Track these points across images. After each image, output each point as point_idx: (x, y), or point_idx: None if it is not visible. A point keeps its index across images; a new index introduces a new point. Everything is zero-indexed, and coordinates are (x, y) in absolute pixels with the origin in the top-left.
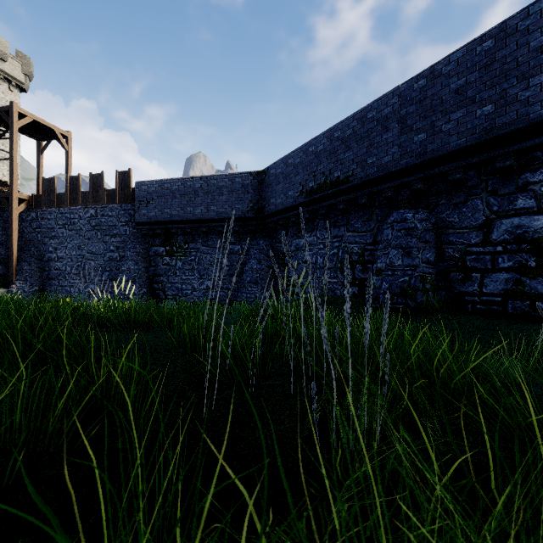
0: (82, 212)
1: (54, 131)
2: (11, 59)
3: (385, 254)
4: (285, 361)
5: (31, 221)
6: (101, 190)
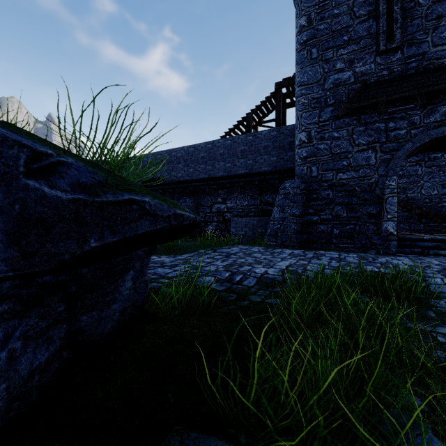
0: None
1: None
2: None
3: None
4: None
5: None
6: None
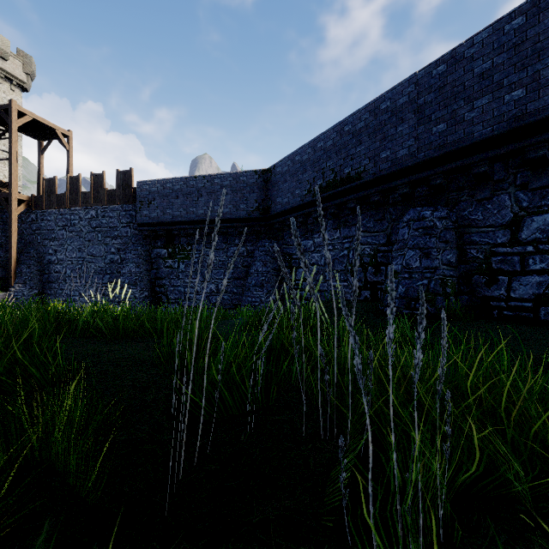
0: (83, 213)
1: (55, 131)
2: (12, 58)
3: (401, 255)
4: (294, 384)
5: (31, 222)
6: (102, 190)
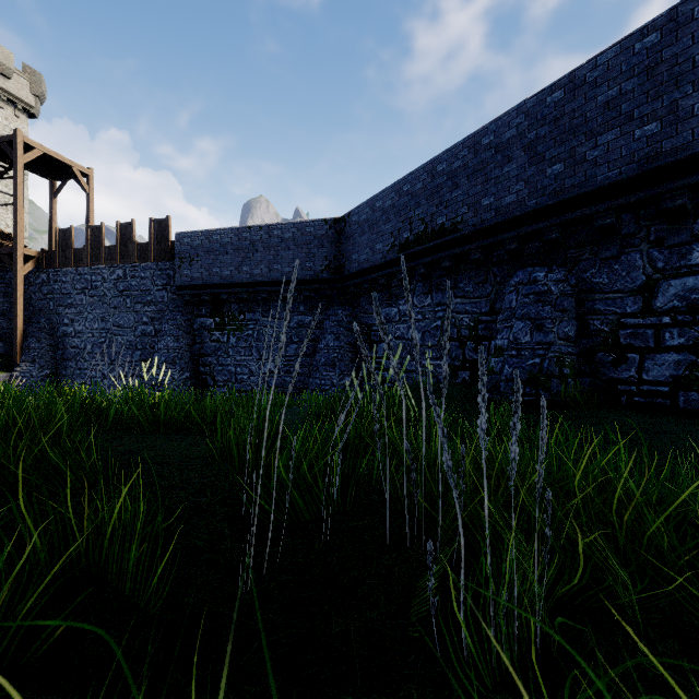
0: (107, 273)
1: (71, 168)
2: (17, 76)
3: (507, 327)
4: (375, 485)
5: (41, 284)
6: (131, 244)
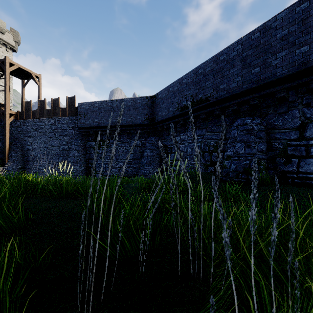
0: (47, 121)
1: (31, 74)
2: (7, 33)
3: (233, 146)
4: (170, 231)
5: (17, 126)
6: (57, 108)
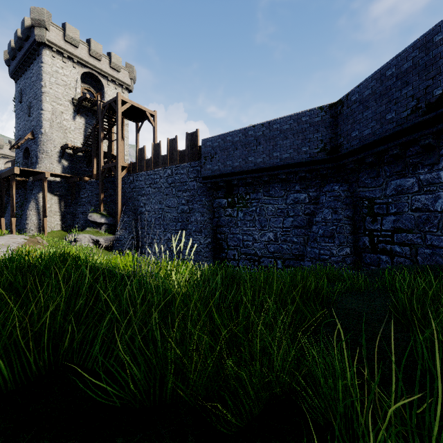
0: (162, 173)
1: (145, 112)
2: (123, 70)
3: None
4: None
5: (130, 183)
6: (175, 152)
